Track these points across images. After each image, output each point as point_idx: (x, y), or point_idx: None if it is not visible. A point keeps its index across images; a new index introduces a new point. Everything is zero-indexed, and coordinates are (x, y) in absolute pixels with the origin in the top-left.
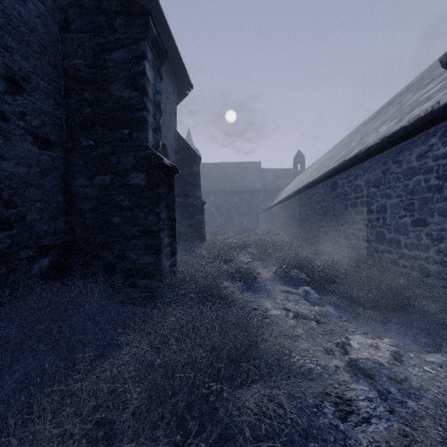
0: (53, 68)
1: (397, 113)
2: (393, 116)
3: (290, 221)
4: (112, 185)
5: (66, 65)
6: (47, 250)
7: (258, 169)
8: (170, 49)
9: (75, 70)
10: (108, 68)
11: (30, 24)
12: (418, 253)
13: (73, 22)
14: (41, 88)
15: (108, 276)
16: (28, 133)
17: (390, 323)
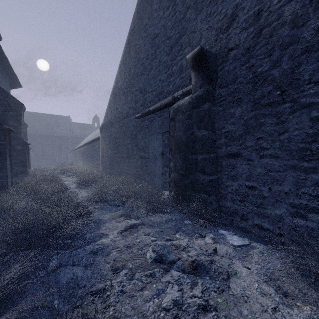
0: None
1: None
2: None
3: (82, 158)
4: None
5: None
6: None
7: (68, 122)
8: (11, 73)
9: None
10: (8, 116)
11: None
12: None
13: None
14: None
15: None
16: None
17: None
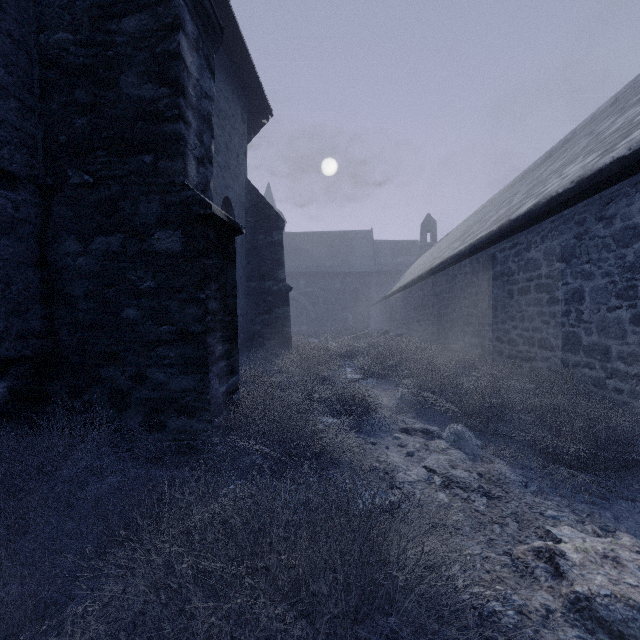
0: (17, 44)
1: (594, 145)
2: (587, 151)
3: (418, 316)
4: (124, 252)
5: (43, 42)
6: (5, 367)
7: (369, 241)
8: (237, 52)
9: (59, 50)
10: (116, 47)
11: None
12: None
13: None
14: None
15: (117, 411)
16: None
17: (617, 497)
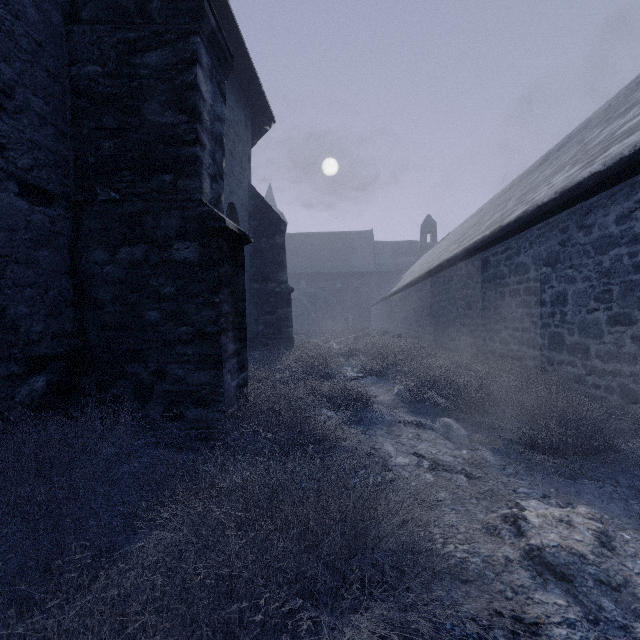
0: (53, 77)
1: (580, 155)
2: (574, 161)
3: (416, 316)
4: (147, 261)
5: (75, 74)
6: (43, 363)
7: (370, 242)
8: (241, 63)
9: (89, 81)
10: (140, 79)
11: (13, 5)
12: (618, 366)
13: (85, 7)
14: (33, 108)
15: (140, 403)
16: (11, 177)
17: (583, 478)
